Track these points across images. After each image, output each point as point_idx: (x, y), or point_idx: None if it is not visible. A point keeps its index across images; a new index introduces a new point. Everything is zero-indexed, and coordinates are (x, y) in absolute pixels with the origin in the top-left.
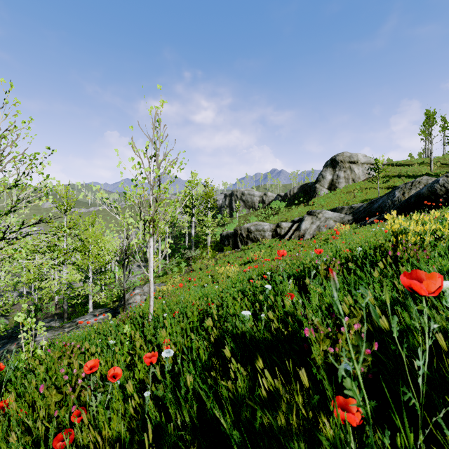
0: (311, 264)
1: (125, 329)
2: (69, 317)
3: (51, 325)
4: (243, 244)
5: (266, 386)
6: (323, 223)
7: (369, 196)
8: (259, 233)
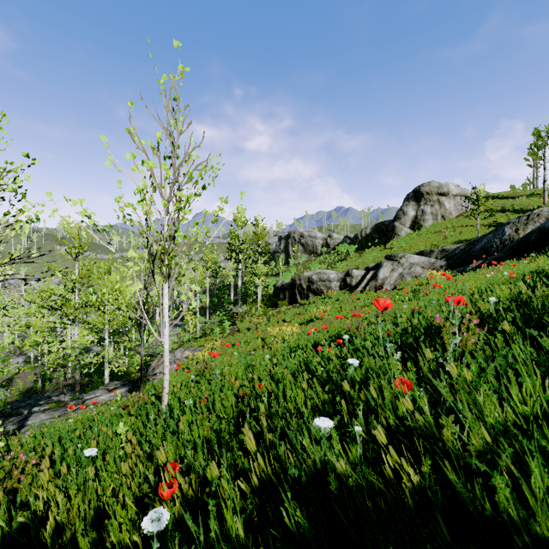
0: (409, 323)
1: (118, 428)
2: (83, 389)
3: (61, 400)
4: (302, 298)
5: None
6: (407, 270)
7: (464, 236)
8: (324, 283)
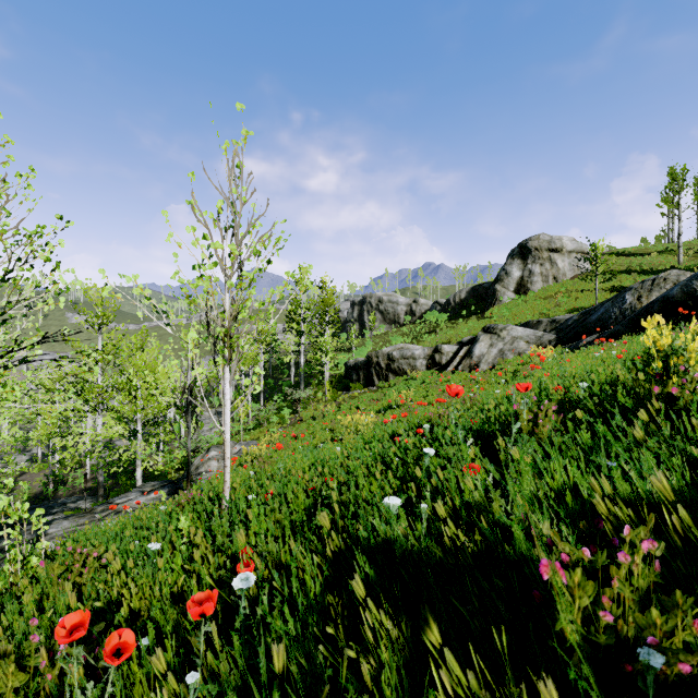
0: (498, 410)
1: (179, 523)
2: (107, 494)
3: (79, 507)
4: (380, 379)
5: (450, 690)
6: (508, 345)
7: (581, 302)
8: (407, 361)
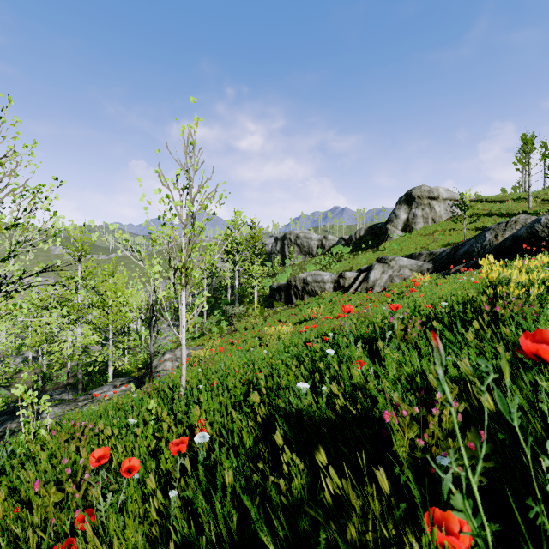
0: (384, 322)
1: (150, 405)
2: (84, 388)
3: (62, 398)
4: (297, 298)
5: (331, 487)
6: (396, 272)
7: (453, 239)
8: (318, 285)
